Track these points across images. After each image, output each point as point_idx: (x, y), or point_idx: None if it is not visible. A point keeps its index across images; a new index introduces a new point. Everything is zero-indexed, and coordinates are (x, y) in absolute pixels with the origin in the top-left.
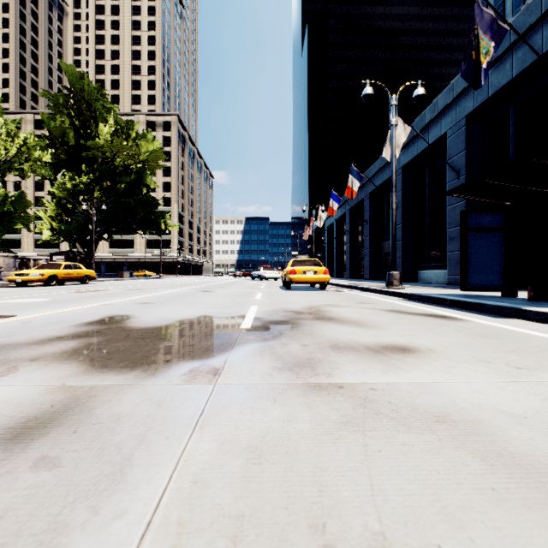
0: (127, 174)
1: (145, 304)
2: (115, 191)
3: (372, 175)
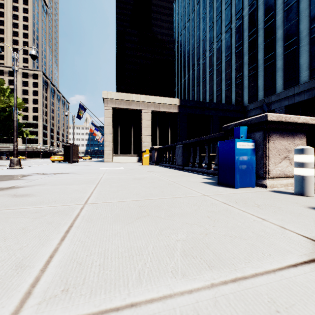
0: (4, 111)
1: None
2: None
3: None
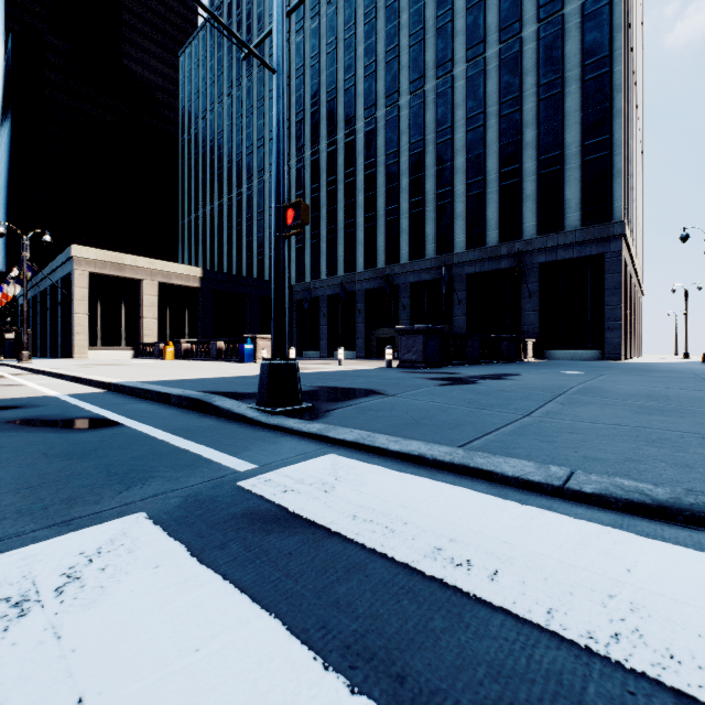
0: None
1: None
2: None
3: (40, 281)
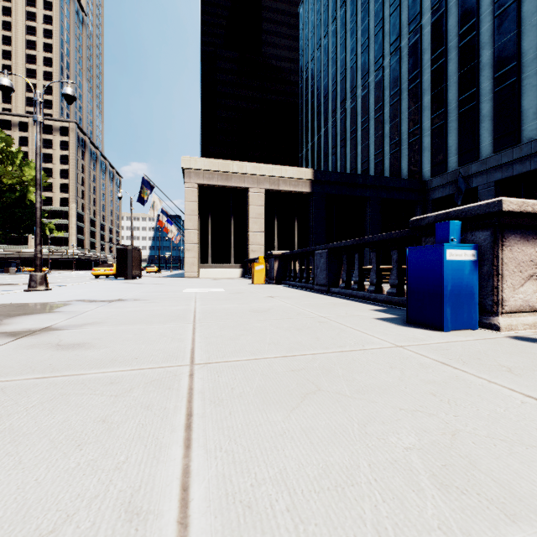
0: (13, 191)
1: (1, 282)
2: (1, 204)
3: None
